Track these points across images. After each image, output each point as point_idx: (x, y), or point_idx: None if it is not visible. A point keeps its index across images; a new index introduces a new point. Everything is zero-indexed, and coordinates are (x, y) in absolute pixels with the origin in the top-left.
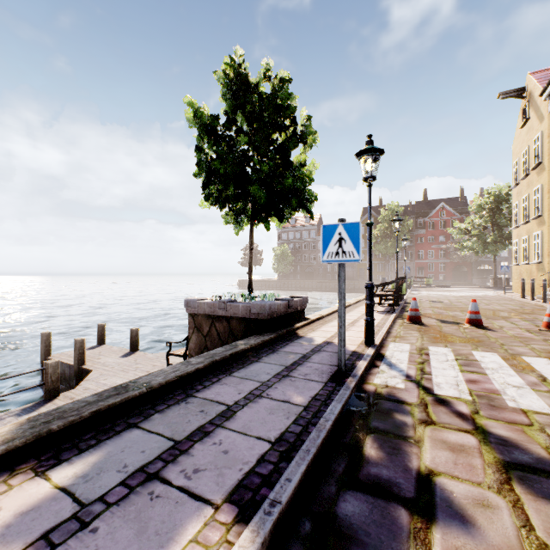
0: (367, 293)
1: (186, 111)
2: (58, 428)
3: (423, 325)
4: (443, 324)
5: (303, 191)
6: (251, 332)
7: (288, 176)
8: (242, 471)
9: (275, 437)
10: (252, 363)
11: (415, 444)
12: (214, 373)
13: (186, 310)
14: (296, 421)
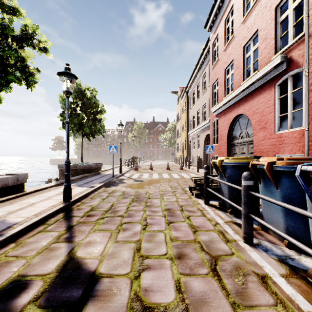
0: (120, 160)
1: (59, 98)
2: (63, 182)
3: (138, 170)
4: (144, 170)
5: (101, 129)
6: (85, 173)
7: (97, 125)
8: (99, 182)
9: (102, 181)
10: (91, 177)
11: (124, 181)
12: (83, 178)
13: (58, 168)
14: (105, 180)
